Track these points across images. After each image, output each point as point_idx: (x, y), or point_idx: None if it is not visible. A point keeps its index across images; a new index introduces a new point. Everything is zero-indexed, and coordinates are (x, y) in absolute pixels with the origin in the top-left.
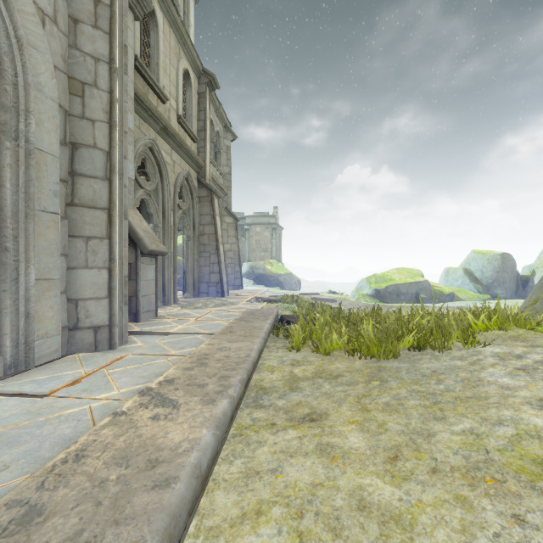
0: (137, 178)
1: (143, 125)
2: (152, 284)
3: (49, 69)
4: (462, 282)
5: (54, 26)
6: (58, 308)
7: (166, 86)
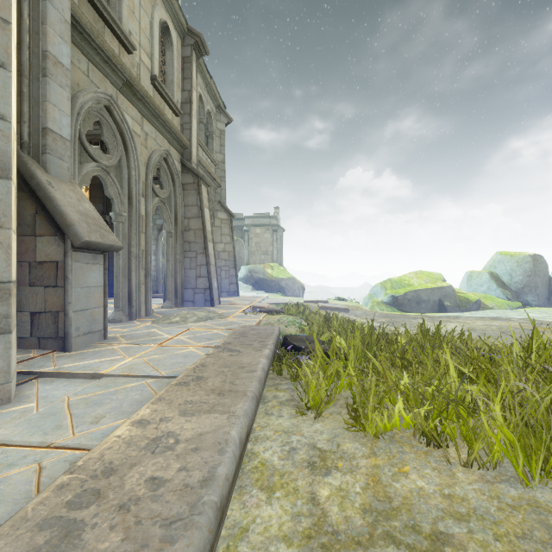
0: (86, 145)
1: (95, 73)
2: (96, 293)
3: None
4: (488, 287)
5: None
6: None
7: (134, 34)
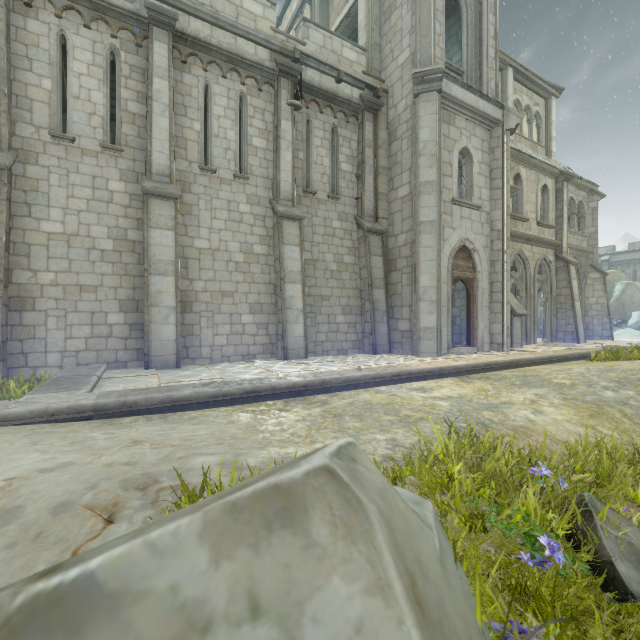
0: (510, 274)
1: (514, 244)
2: (519, 330)
3: (486, 263)
4: None
5: (486, 248)
6: (488, 336)
7: (528, 210)
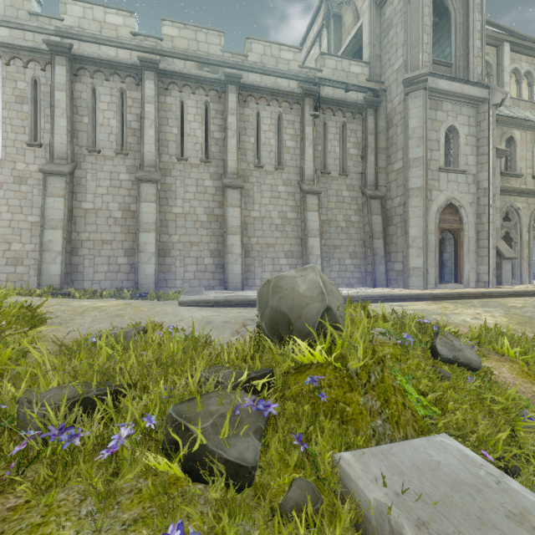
0: (503, 223)
1: (506, 198)
2: (509, 271)
3: (472, 216)
4: None
5: (473, 204)
6: (474, 275)
7: (523, 166)
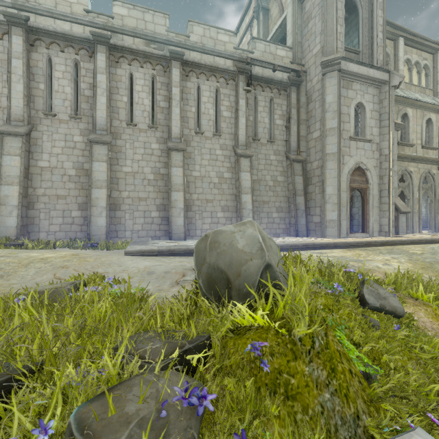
0: (399, 184)
1: (401, 163)
2: (404, 223)
3: (376, 177)
4: None
5: (376, 167)
6: (377, 226)
7: (414, 138)
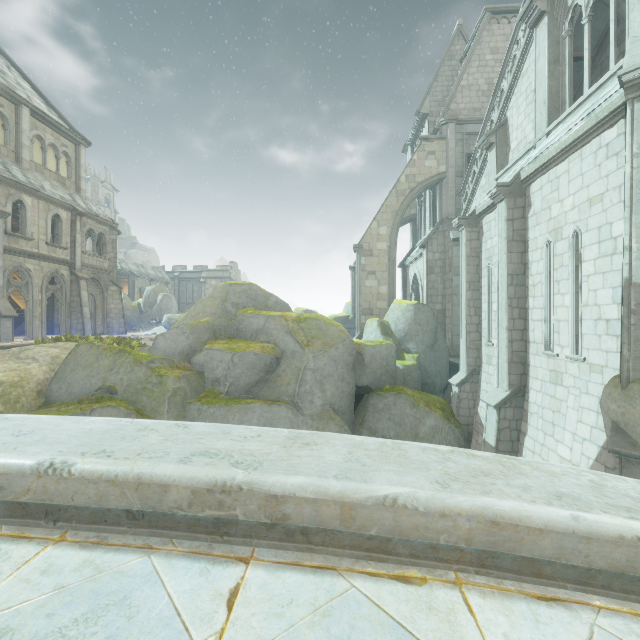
0: (11, 282)
1: (15, 258)
2: (10, 329)
3: None
4: None
5: None
6: None
7: (36, 231)
